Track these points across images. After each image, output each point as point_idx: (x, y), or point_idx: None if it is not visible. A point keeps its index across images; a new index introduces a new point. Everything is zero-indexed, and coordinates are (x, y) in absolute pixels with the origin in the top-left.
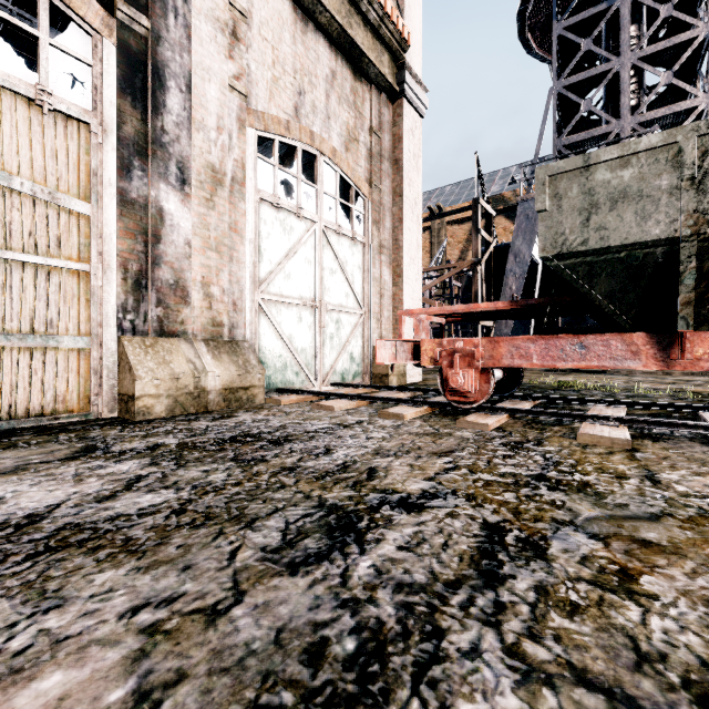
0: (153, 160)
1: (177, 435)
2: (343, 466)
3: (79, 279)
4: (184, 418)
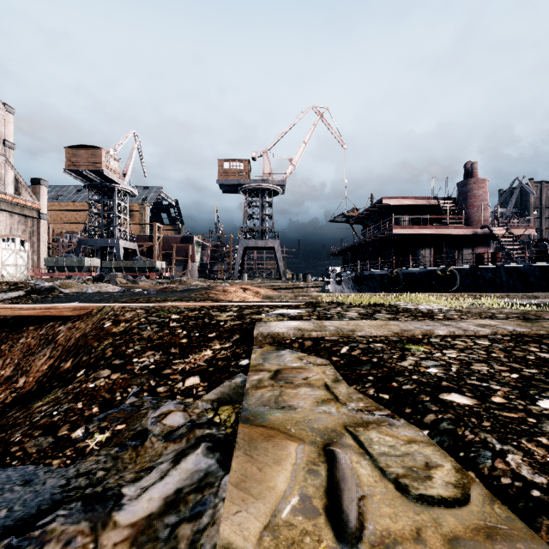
0: None
1: None
2: None
3: None
4: None
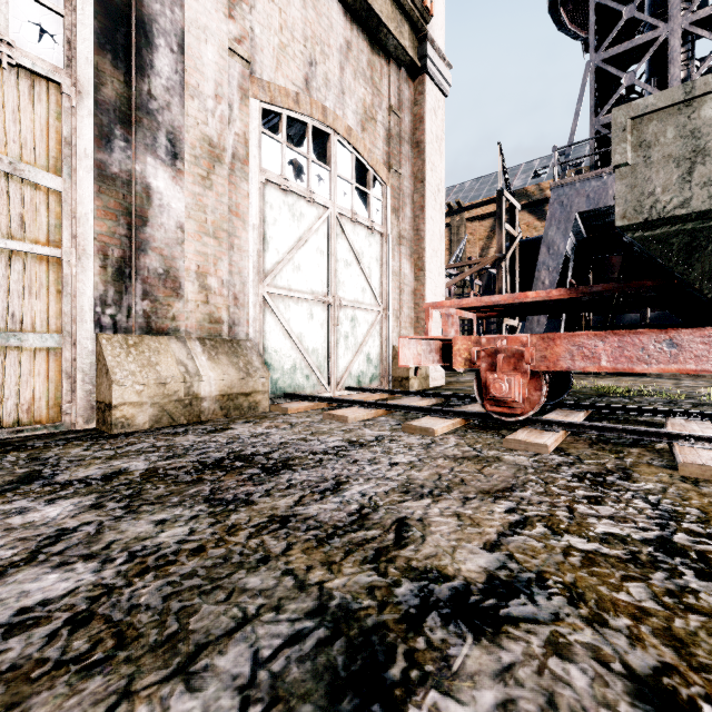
0: (138, 128)
1: (150, 457)
2: (360, 516)
3: (48, 266)
4: (170, 430)
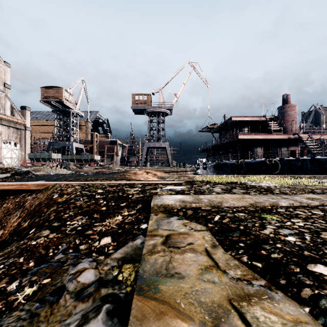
0: None
1: None
2: None
3: None
4: None
